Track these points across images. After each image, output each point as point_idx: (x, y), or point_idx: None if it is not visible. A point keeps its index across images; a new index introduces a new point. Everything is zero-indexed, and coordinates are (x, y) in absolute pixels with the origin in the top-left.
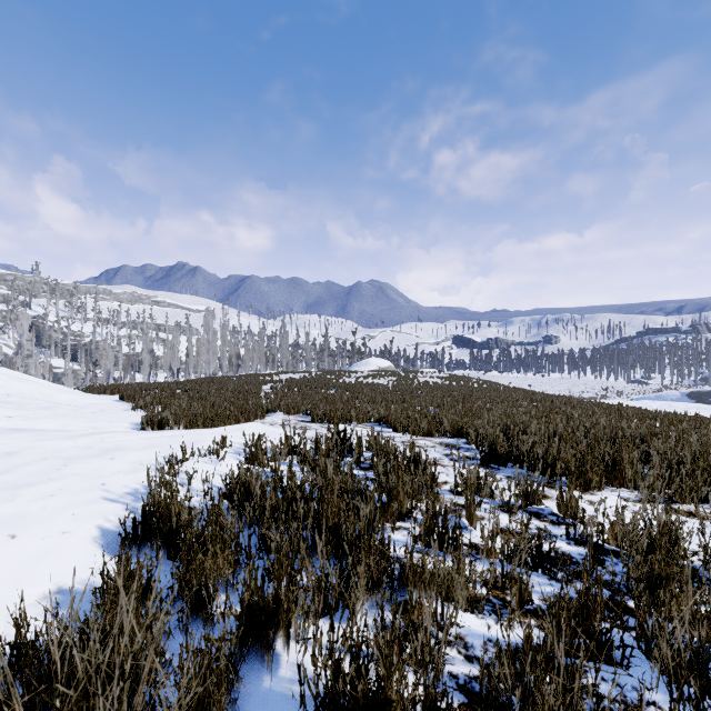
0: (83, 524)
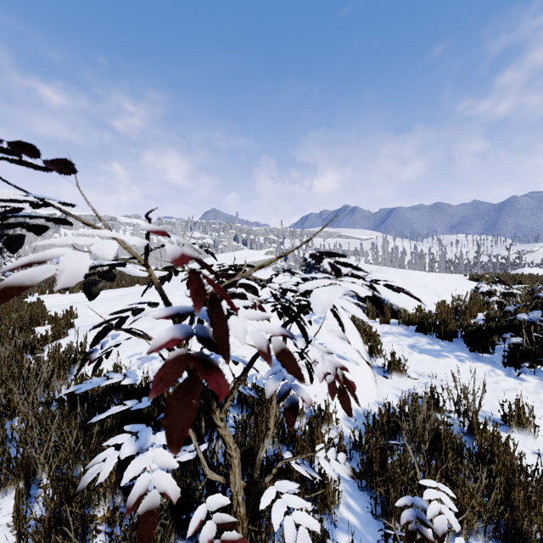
0: (460, 278)
